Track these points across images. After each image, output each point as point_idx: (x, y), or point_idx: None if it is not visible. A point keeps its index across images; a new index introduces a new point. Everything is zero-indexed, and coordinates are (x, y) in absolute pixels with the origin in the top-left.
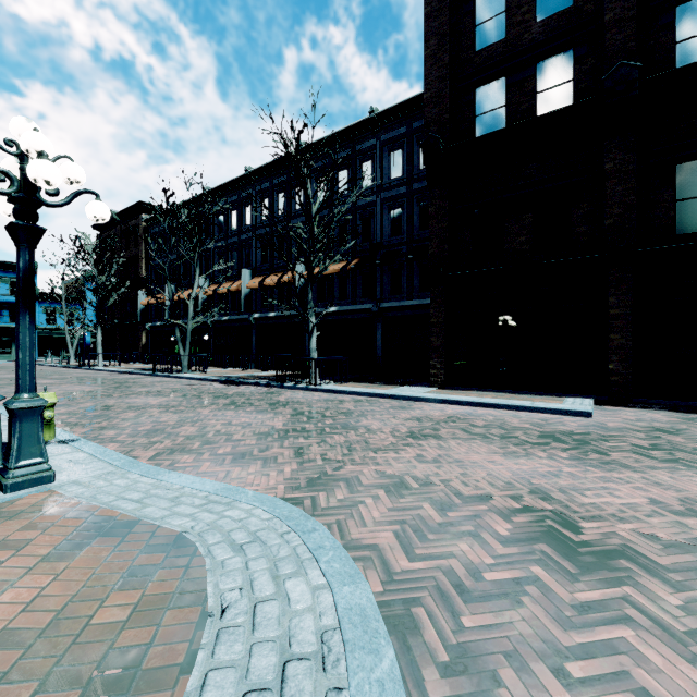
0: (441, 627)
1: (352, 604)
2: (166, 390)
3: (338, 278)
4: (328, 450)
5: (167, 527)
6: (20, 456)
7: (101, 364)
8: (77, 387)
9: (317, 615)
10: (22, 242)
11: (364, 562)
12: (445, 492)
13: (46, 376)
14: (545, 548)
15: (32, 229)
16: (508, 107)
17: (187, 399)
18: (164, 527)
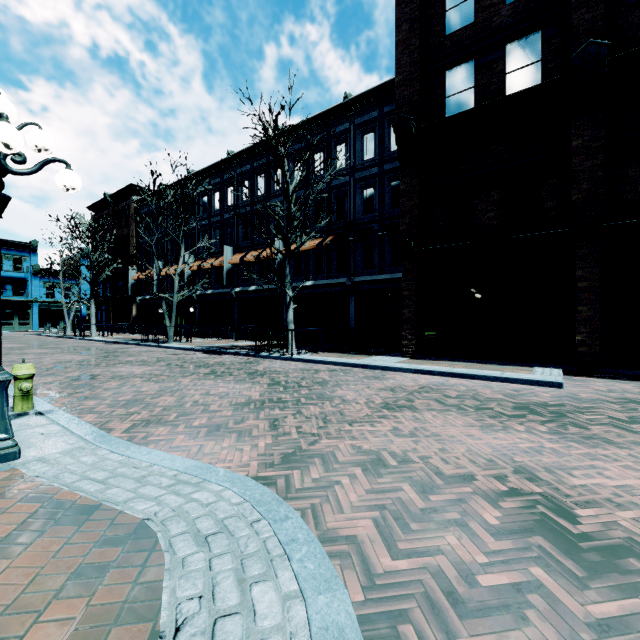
0: None
1: (328, 622)
2: (151, 359)
3: (314, 254)
4: (303, 422)
5: (129, 512)
6: None
7: (95, 334)
8: (69, 356)
9: (287, 638)
10: None
11: (341, 559)
12: (425, 471)
13: (42, 345)
14: (541, 542)
15: None
16: (477, 88)
17: (170, 368)
18: (127, 513)
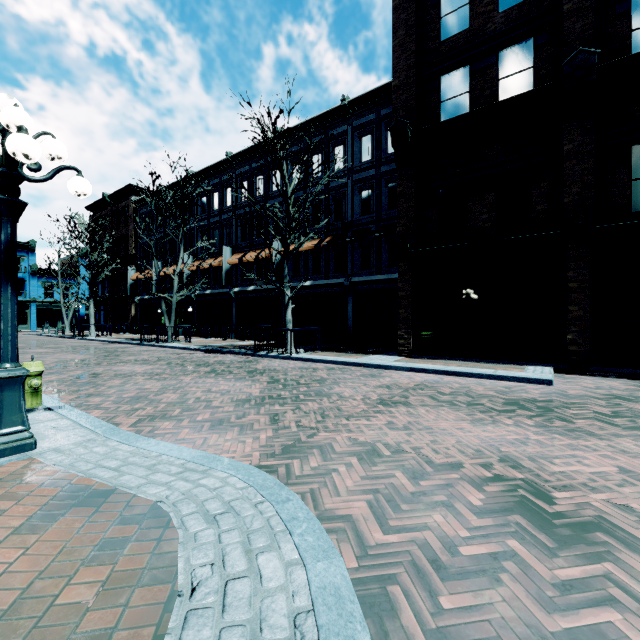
0: (419, 609)
1: (326, 583)
2: (151, 358)
3: (312, 254)
4: (302, 417)
5: (142, 496)
6: (1, 425)
7: (94, 334)
8: (70, 355)
9: (290, 595)
10: (3, 215)
11: (338, 534)
12: (417, 460)
13: (42, 345)
14: (519, 519)
15: (13, 203)
16: (471, 93)
17: (171, 367)
18: (140, 496)
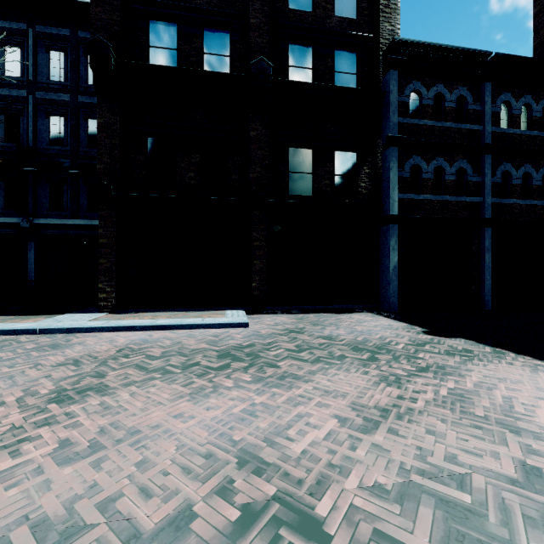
0: None
1: None
2: None
3: None
4: None
5: None
6: None
7: None
8: None
9: None
10: None
11: None
12: None
13: None
14: None
15: None
16: (179, 52)
17: None
18: None
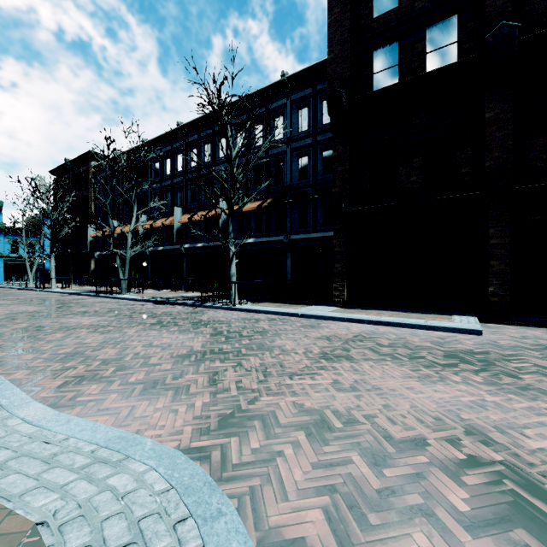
0: None
1: None
2: (102, 310)
3: (254, 214)
4: (243, 375)
5: (22, 511)
6: None
7: (54, 286)
8: (23, 307)
9: None
10: None
11: None
12: (373, 435)
13: (1, 297)
14: (526, 538)
15: None
16: (400, 65)
17: (119, 318)
18: (19, 512)
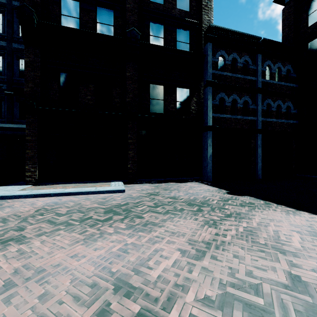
0: None
1: None
2: None
3: None
4: None
5: None
6: None
7: None
8: None
9: None
10: None
11: None
12: None
13: None
14: None
15: None
16: (81, 20)
17: None
18: None
